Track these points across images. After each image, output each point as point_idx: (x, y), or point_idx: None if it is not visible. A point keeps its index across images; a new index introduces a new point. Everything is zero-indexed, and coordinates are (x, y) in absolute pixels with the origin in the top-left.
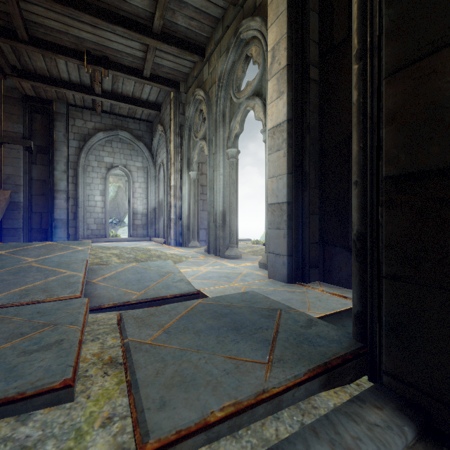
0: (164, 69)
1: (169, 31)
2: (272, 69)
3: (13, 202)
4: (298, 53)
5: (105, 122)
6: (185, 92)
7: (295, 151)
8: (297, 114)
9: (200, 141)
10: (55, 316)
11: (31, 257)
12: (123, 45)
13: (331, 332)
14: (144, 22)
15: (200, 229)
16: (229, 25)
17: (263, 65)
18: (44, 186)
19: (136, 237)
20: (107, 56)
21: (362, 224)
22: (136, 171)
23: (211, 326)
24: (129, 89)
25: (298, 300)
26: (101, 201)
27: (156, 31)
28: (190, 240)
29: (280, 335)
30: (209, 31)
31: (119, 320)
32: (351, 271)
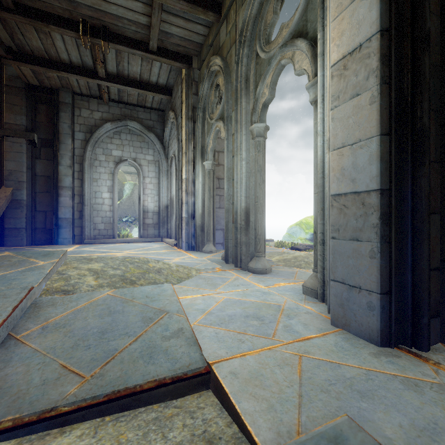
0: (173, 40)
1: None
2: None
3: (16, 200)
4: None
5: (113, 112)
6: (199, 68)
7: (396, 91)
8: (399, 18)
9: (215, 123)
10: None
11: None
12: (123, 8)
13: None
14: None
15: (216, 230)
16: None
17: None
18: (49, 183)
19: (146, 237)
20: (106, 26)
21: None
22: (147, 165)
23: None
24: (136, 70)
25: None
26: (109, 198)
27: None
28: (205, 243)
29: None
30: None
31: None
32: None
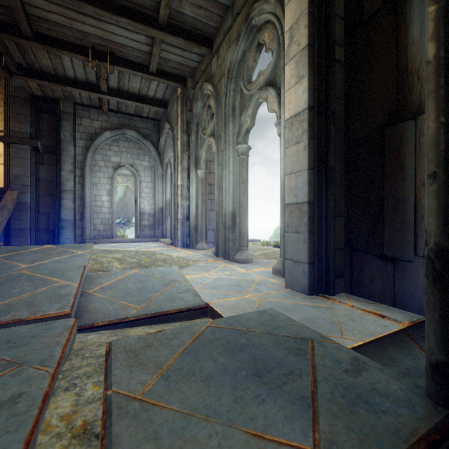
0: (170, 64)
1: (176, 22)
2: (290, 52)
3: (21, 202)
4: (321, 30)
5: (112, 121)
6: (193, 88)
7: (317, 143)
8: (319, 100)
9: (208, 138)
10: (27, 348)
11: (25, 263)
12: (128, 39)
13: (392, 384)
14: (149, 12)
15: (208, 230)
16: (239, 12)
17: (277, 51)
18: (51, 186)
19: (143, 237)
20: (112, 51)
21: (445, 235)
22: (143, 170)
23: (224, 368)
24: (136, 86)
25: (326, 319)
26: (108, 201)
27: (162, 22)
28: (198, 242)
29: (321, 387)
30: (217, 21)
31: (106, 354)
32: (387, 283)
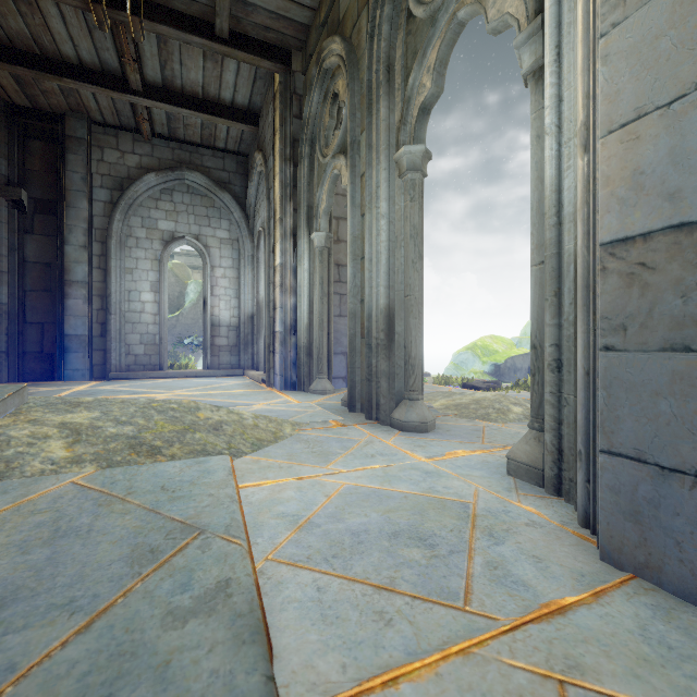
0: (257, 18)
1: None
2: None
3: None
4: None
5: (160, 155)
6: (304, 71)
7: None
8: None
9: (332, 162)
10: None
11: None
12: None
13: None
14: None
15: (333, 354)
16: None
17: None
18: (48, 275)
19: (217, 369)
20: None
21: None
22: (218, 246)
23: None
24: (196, 78)
25: None
26: (153, 302)
27: None
28: (314, 378)
29: None
30: None
31: None
32: None
